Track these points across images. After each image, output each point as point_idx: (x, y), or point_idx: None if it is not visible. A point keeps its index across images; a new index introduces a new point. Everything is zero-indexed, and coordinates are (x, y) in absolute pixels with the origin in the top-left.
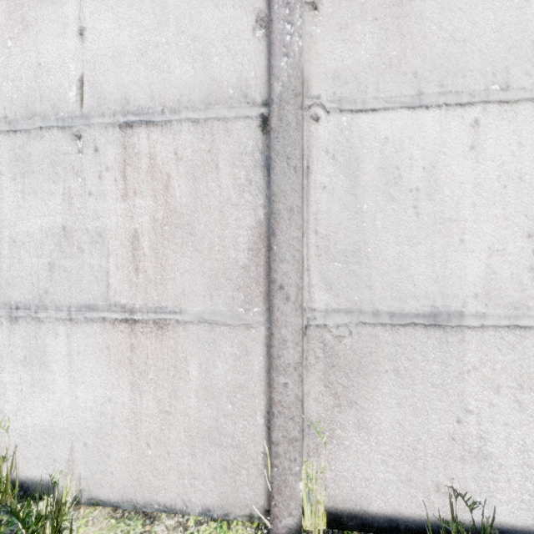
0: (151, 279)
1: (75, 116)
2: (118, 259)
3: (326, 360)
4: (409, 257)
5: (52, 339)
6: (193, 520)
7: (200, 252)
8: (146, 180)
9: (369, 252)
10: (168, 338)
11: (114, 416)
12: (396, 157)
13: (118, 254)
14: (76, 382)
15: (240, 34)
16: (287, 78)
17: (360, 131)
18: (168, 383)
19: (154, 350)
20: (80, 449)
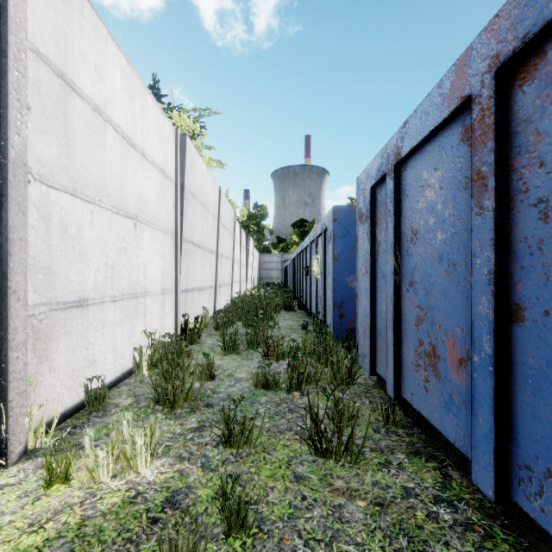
0: None
1: None
2: None
3: (34, 336)
4: (71, 272)
5: None
6: None
7: None
8: None
9: (55, 269)
10: None
11: None
12: (66, 218)
13: None
14: None
15: None
16: (19, 150)
17: (51, 198)
18: None
19: None
20: None
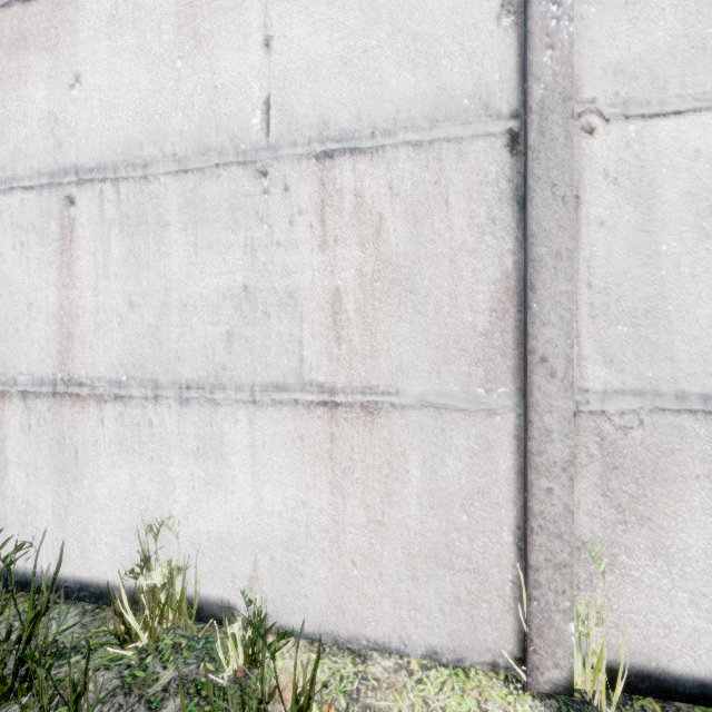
0: (357, 351)
1: (259, 148)
2: (315, 325)
3: (604, 459)
4: None
5: (231, 425)
6: (416, 663)
7: (424, 315)
8: (351, 224)
9: (669, 310)
10: (381, 426)
11: (309, 525)
12: None
13: (315, 320)
14: (260, 480)
15: (479, 26)
16: (552, 78)
17: (655, 143)
18: (381, 484)
19: (362, 442)
20: (266, 564)
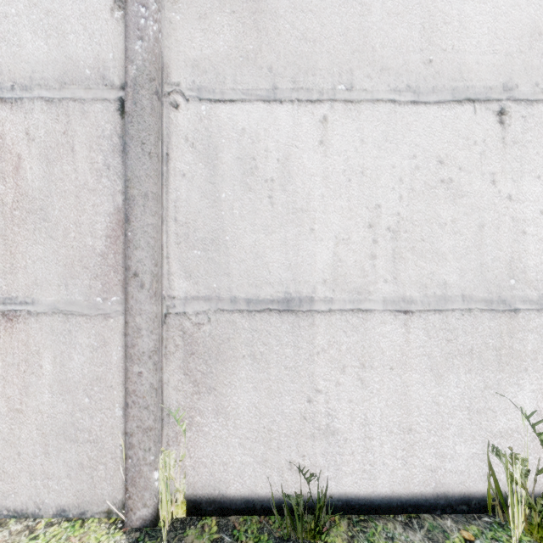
0: None
1: None
2: None
3: (186, 347)
4: (264, 245)
5: None
6: (45, 522)
7: (55, 239)
8: None
9: (227, 240)
10: (19, 331)
11: None
12: (253, 148)
13: None
14: None
15: (98, 13)
16: (142, 62)
17: (218, 121)
18: (19, 379)
19: (3, 345)
20: None
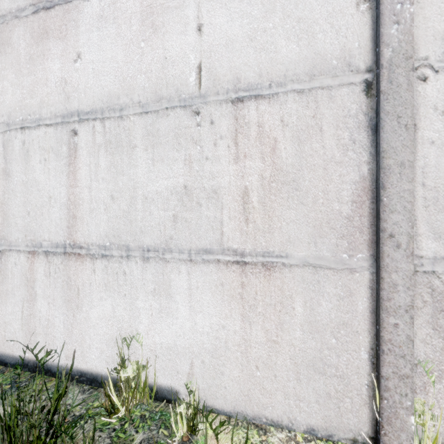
0: (259, 228)
1: (194, 96)
2: (231, 211)
3: (434, 304)
4: None
5: (176, 275)
6: (300, 436)
7: (305, 205)
8: (255, 145)
9: None
10: (275, 278)
11: (227, 341)
12: None
13: (231, 208)
14: (195, 311)
15: (344, 10)
16: (397, 44)
17: None
18: (275, 316)
19: (262, 288)
20: (198, 365)
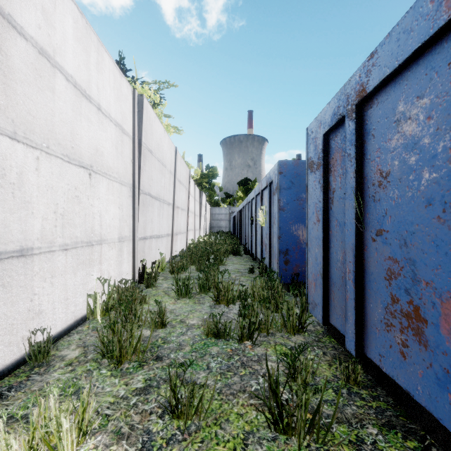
0: None
1: None
2: None
3: None
4: (10, 220)
5: None
6: None
7: None
8: None
9: None
10: None
11: None
12: (3, 162)
13: None
14: None
15: None
16: None
17: None
18: None
19: None
20: None
